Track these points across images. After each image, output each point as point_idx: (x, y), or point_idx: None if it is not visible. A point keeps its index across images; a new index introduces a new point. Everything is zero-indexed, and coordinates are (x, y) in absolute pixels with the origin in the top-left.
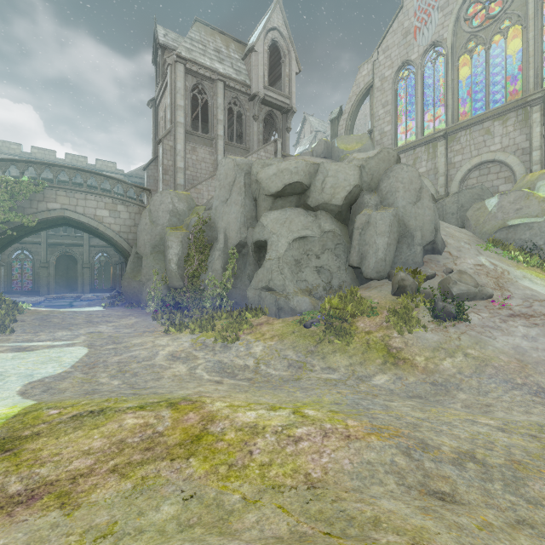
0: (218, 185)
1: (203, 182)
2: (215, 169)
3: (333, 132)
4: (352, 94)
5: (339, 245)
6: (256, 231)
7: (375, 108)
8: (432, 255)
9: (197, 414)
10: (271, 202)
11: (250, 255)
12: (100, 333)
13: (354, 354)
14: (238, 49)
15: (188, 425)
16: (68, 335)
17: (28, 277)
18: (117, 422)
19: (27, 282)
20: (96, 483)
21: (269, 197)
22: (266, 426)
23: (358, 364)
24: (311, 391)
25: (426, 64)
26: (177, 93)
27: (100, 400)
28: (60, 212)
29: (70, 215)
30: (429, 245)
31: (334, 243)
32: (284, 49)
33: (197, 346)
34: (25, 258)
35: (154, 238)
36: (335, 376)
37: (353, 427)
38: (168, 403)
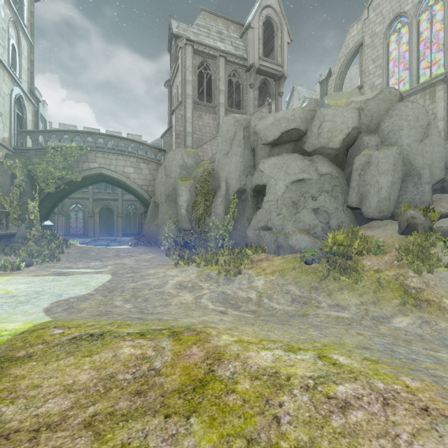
0: (220, 140)
1: (208, 142)
2: (218, 132)
3: (322, 92)
4: (341, 55)
5: (336, 187)
6: (255, 176)
7: (364, 64)
8: (441, 194)
9: (202, 348)
10: (268, 150)
11: (249, 200)
12: (123, 264)
13: (364, 293)
14: (236, 30)
15: (190, 363)
16: (99, 265)
17: (81, 224)
18: (112, 350)
19: (80, 228)
20: (60, 445)
21: (266, 146)
22: (291, 375)
23: (371, 304)
24: (325, 329)
25: (421, 12)
26: (187, 70)
27: (105, 323)
28: (98, 170)
29: (105, 172)
30: (438, 184)
31: (331, 185)
32: (277, 23)
33: (203, 277)
34: (79, 210)
35: (168, 188)
36: (346, 315)
37: (420, 390)
38: (170, 331)
